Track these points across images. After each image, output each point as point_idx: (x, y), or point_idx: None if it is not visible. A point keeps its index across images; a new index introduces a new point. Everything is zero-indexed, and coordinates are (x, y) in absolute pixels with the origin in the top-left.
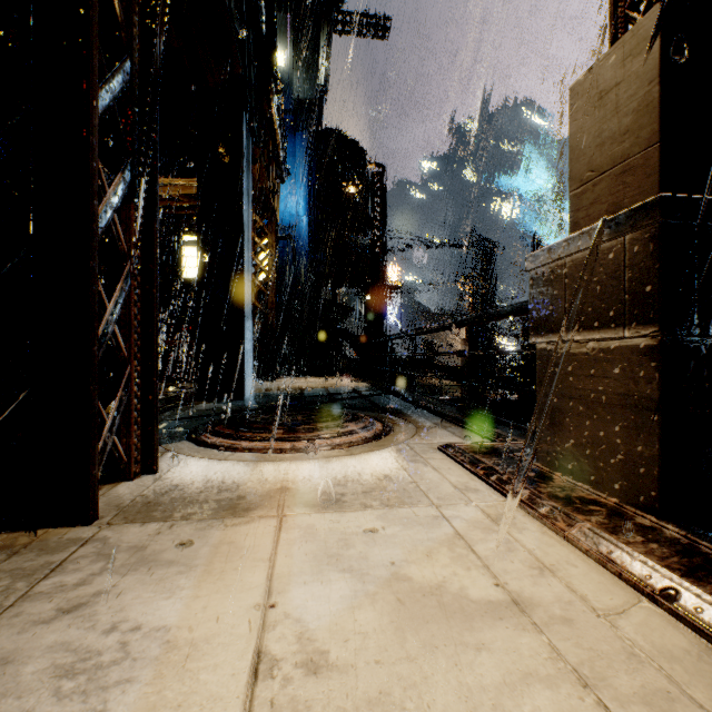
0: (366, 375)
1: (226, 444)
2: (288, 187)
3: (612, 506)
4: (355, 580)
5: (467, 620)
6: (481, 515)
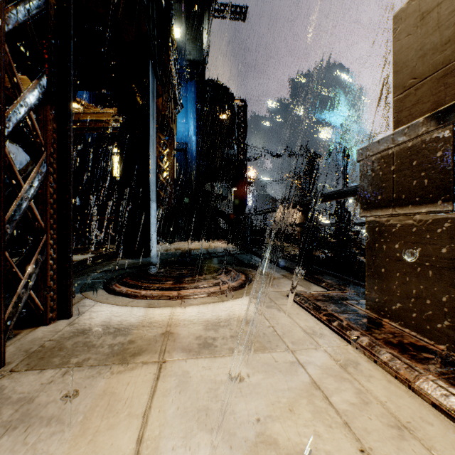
0: (233, 240)
1: (129, 292)
2: (183, 117)
3: (442, 354)
4: (222, 444)
5: None
6: (330, 361)
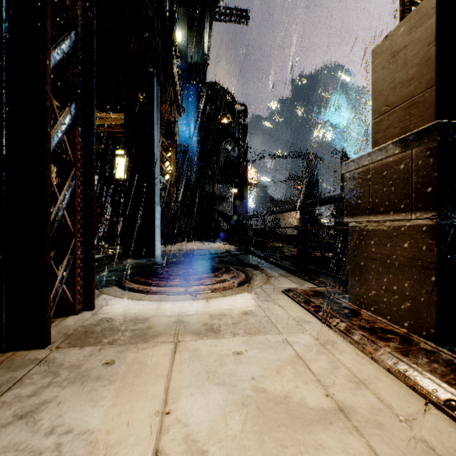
0: (234, 241)
1: (141, 288)
2: (184, 119)
3: (403, 335)
4: (227, 391)
5: (307, 424)
6: (313, 341)
